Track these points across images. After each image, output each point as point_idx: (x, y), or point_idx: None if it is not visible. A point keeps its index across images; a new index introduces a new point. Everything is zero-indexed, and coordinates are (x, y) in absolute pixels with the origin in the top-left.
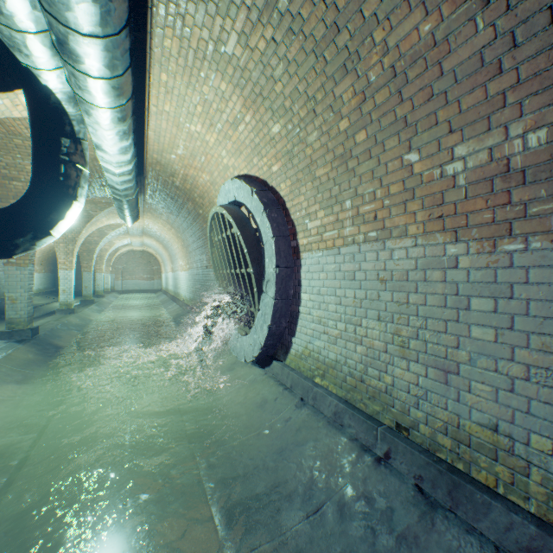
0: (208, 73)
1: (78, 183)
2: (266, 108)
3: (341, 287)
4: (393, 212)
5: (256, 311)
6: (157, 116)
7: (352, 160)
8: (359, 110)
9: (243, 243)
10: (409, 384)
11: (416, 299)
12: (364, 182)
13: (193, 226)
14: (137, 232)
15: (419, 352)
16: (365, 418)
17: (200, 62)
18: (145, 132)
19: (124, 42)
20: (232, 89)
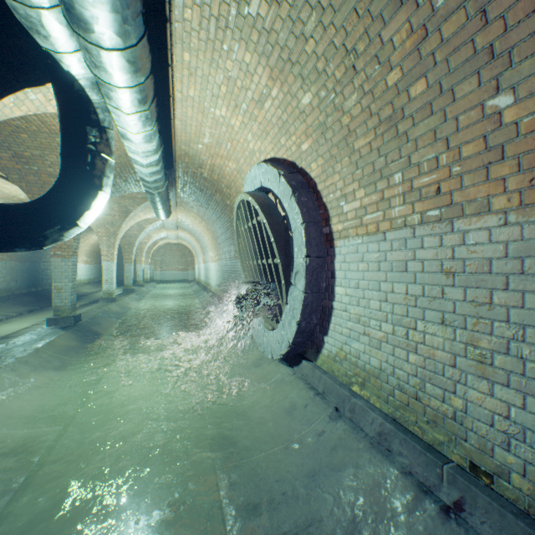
0: (231, 44)
1: (103, 173)
2: (295, 76)
3: (387, 280)
4: (467, 182)
5: (283, 305)
6: (182, 103)
7: (405, 121)
8: (417, 52)
9: (269, 231)
10: (494, 414)
11: (506, 298)
12: (421, 147)
13: (221, 218)
14: (172, 225)
15: (511, 372)
16: (424, 449)
17: (222, 32)
18: (172, 122)
19: (134, 1)
20: (257, 59)
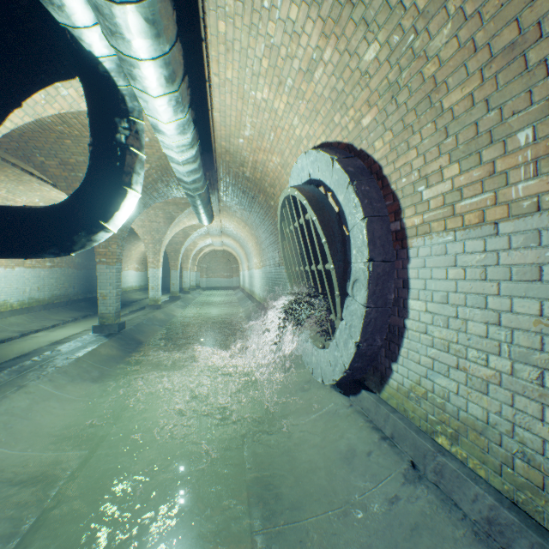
0: None
1: (132, 169)
2: (356, 22)
3: (501, 293)
4: None
5: (337, 320)
6: (220, 89)
7: (543, 42)
8: None
9: (320, 230)
10: None
11: None
12: None
13: (265, 221)
14: (216, 231)
15: None
16: None
17: None
18: (209, 113)
19: None
20: (306, 11)
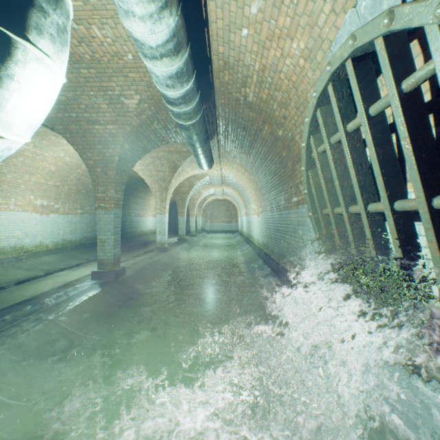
0: None
1: None
2: None
3: None
4: None
5: None
6: None
7: None
8: None
9: None
10: None
11: None
12: None
13: (267, 161)
14: (217, 181)
15: None
16: None
17: None
18: None
19: None
20: None
